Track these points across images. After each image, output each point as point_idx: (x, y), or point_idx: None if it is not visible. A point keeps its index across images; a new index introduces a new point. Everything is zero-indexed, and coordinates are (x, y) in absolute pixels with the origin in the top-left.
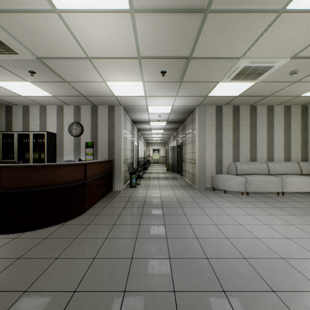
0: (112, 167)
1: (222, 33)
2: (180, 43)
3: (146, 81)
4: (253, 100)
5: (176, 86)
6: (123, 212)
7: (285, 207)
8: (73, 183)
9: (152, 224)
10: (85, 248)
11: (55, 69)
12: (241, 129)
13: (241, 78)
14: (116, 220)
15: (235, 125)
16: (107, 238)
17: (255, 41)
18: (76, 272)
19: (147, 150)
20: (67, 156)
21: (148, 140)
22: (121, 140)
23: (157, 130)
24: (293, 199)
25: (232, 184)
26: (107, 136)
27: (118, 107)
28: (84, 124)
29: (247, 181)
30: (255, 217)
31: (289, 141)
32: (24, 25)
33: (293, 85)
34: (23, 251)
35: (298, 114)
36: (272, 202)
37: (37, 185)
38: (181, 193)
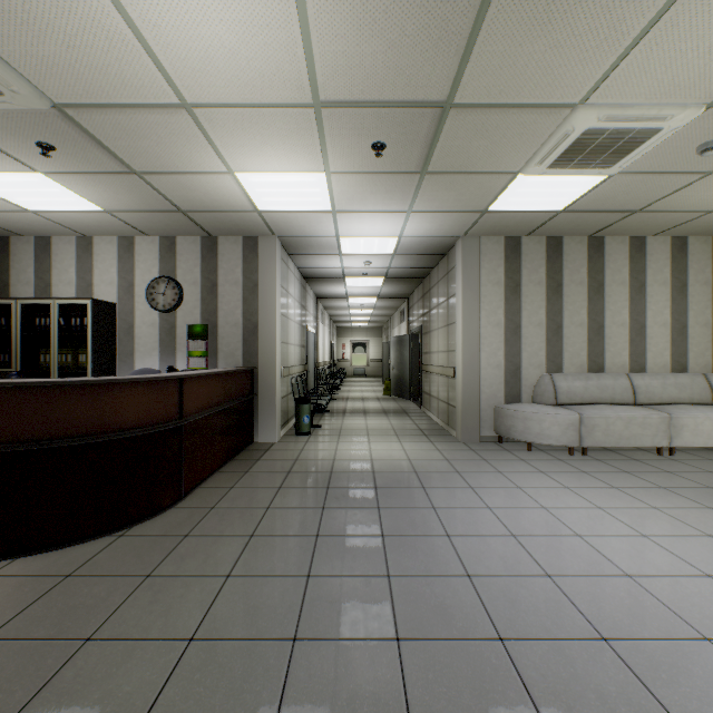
0: (252, 387)
1: (537, 31)
2: (425, 63)
3: (334, 170)
4: (598, 222)
5: (409, 186)
6: (278, 501)
7: (682, 486)
8: (149, 428)
9: (351, 535)
10: (168, 608)
11: (105, 138)
12: (567, 293)
13: (576, 163)
14: (259, 522)
15: (551, 284)
16: (232, 575)
17: (621, 56)
18: (135, 688)
19: (337, 346)
20: (144, 360)
21: (341, 321)
22: (274, 321)
23: (361, 297)
24: (698, 467)
25: (546, 429)
26: (241, 312)
27: (267, 240)
28: (185, 282)
29: (584, 422)
30: (612, 516)
31: (683, 322)
32: (7, 7)
33: (702, 184)
34: (1, 615)
35: (705, 256)
36: (648, 473)
37: (51, 434)
38: (422, 450)
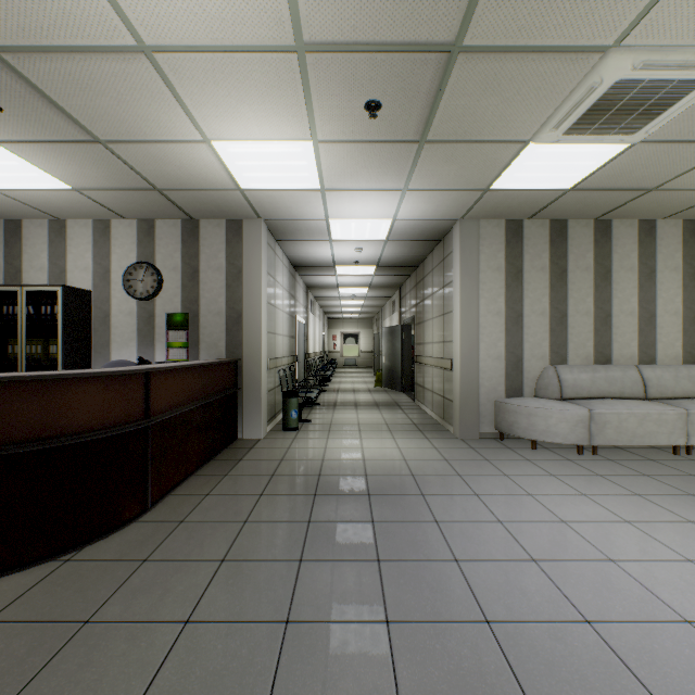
0: (236, 380)
1: None
2: None
3: (322, 138)
4: (608, 203)
5: (405, 158)
6: (257, 512)
7: None
8: (104, 431)
9: (341, 559)
10: (101, 676)
11: (56, 95)
12: (572, 279)
13: (597, 128)
14: (233, 542)
15: (555, 271)
16: (191, 620)
17: None
18: None
19: (328, 337)
20: (120, 351)
21: (332, 312)
22: (260, 310)
23: (352, 287)
24: None
25: (552, 426)
26: (225, 300)
27: (252, 223)
28: (164, 268)
29: (595, 418)
30: (644, 532)
31: None
32: None
33: None
34: None
35: None
36: (670, 476)
37: None
38: (418, 448)
